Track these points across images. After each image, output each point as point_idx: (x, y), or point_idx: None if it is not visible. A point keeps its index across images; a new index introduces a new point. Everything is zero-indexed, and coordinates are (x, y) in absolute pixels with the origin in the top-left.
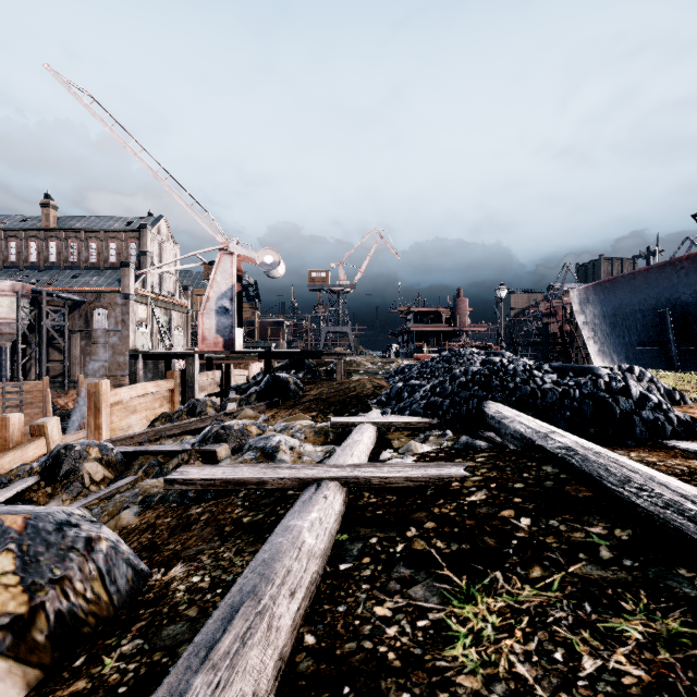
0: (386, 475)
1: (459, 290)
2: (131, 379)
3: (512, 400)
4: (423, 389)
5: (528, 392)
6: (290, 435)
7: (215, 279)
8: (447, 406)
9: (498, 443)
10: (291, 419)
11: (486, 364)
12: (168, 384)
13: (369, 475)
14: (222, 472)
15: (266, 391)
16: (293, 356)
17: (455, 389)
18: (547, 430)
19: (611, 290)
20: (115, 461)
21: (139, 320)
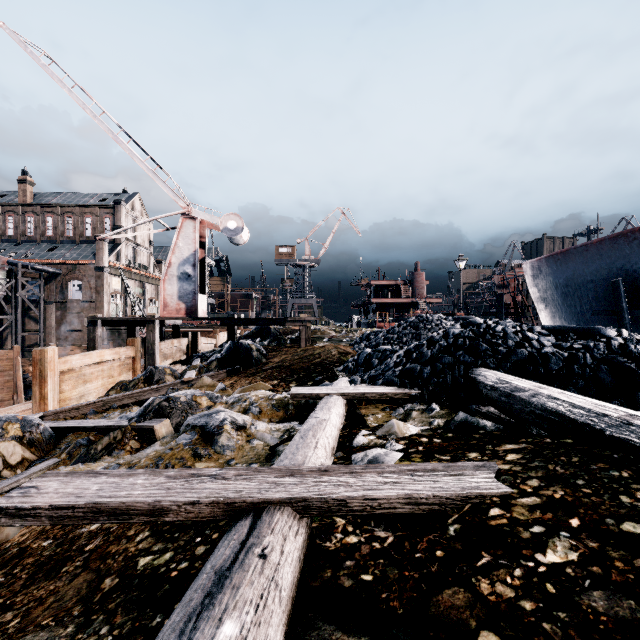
0: (373, 493)
1: (416, 264)
2: (89, 346)
3: (507, 366)
4: (395, 354)
5: (526, 357)
6: (243, 408)
7: (177, 244)
8: (427, 374)
9: (506, 423)
10: (249, 389)
11: (468, 325)
12: (128, 352)
13: (345, 493)
14: (98, 487)
15: (227, 358)
16: (257, 323)
17: (435, 354)
18: (618, 413)
19: (563, 261)
20: (41, 438)
21: (114, 292)
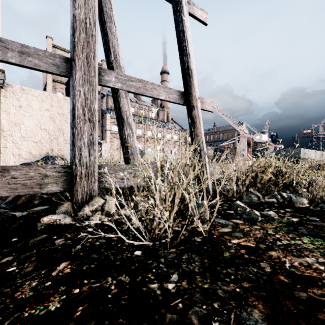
0: None
1: None
2: None
3: None
4: None
5: None
6: None
7: (269, 150)
8: None
9: None
10: None
11: None
12: None
13: None
14: None
15: None
16: None
17: None
18: None
19: None
20: None
21: None
